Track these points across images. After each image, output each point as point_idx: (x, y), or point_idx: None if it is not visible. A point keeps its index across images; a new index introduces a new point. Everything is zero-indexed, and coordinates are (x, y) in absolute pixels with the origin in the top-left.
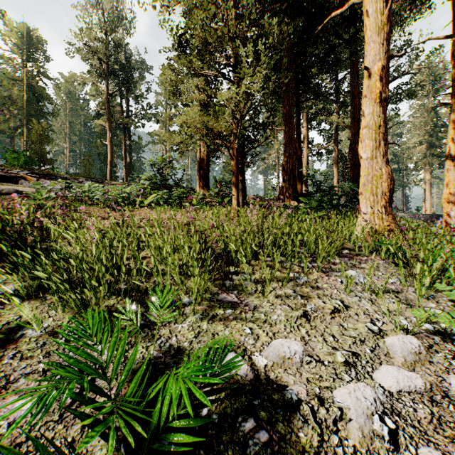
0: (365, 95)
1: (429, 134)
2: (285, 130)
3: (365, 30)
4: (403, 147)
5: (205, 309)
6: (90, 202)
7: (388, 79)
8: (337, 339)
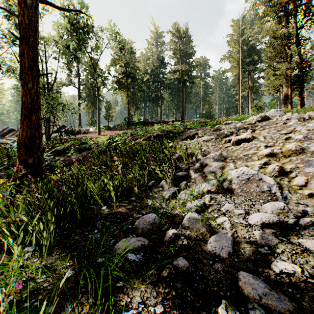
0: None
1: None
2: None
3: None
4: None
5: None
6: None
7: None
8: None
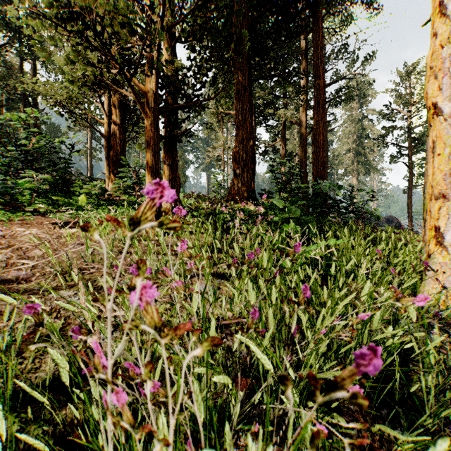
0: None
1: (356, 143)
2: (237, 106)
3: None
4: (335, 153)
5: None
6: None
7: None
8: None
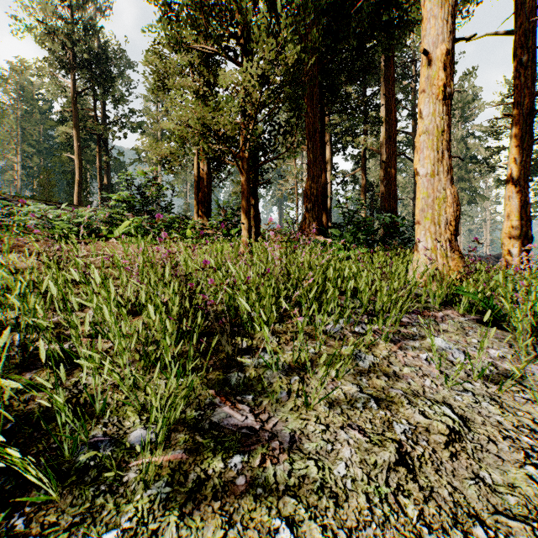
0: (423, 89)
1: (458, 166)
2: (308, 146)
3: (422, 1)
4: None
5: (180, 461)
6: (26, 230)
7: (453, 69)
8: (493, 531)
